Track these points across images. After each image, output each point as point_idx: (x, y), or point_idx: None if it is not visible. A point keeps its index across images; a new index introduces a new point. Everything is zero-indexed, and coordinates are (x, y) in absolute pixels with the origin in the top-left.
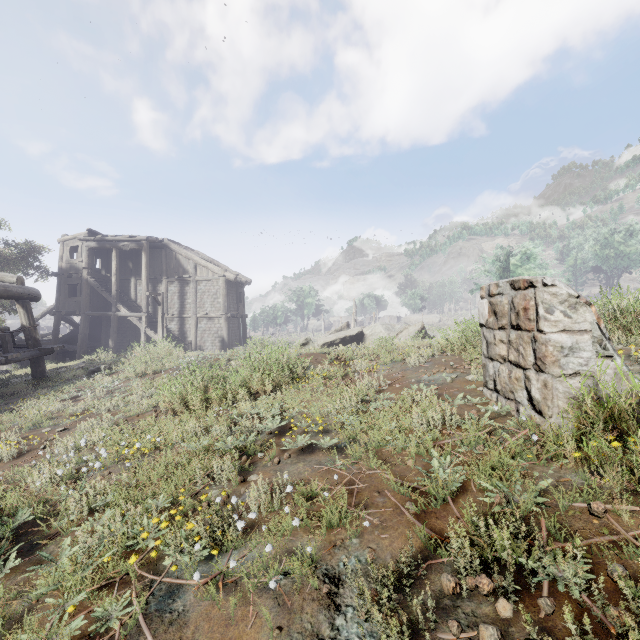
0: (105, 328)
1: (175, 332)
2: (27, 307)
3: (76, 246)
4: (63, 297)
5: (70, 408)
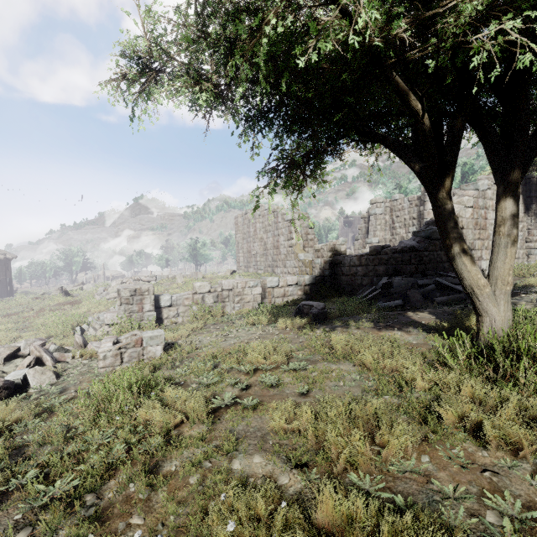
0: None
1: None
2: None
3: None
4: None
5: None
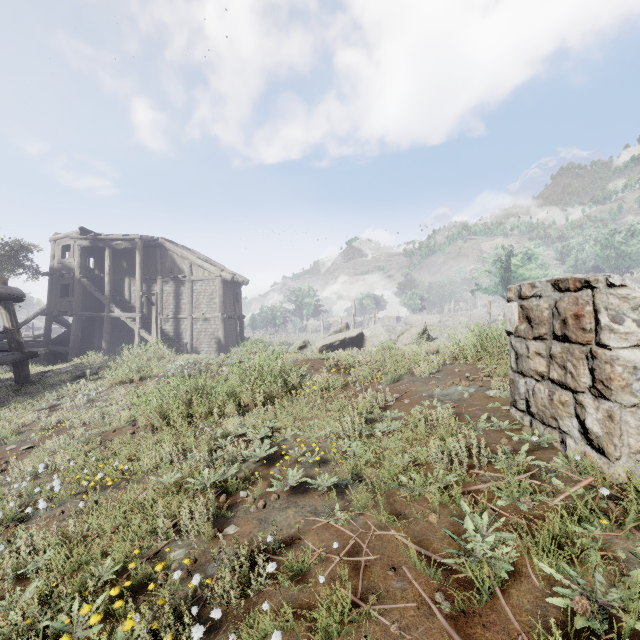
0: (98, 329)
1: (170, 333)
2: (10, 308)
3: (68, 245)
4: (55, 297)
5: (42, 420)
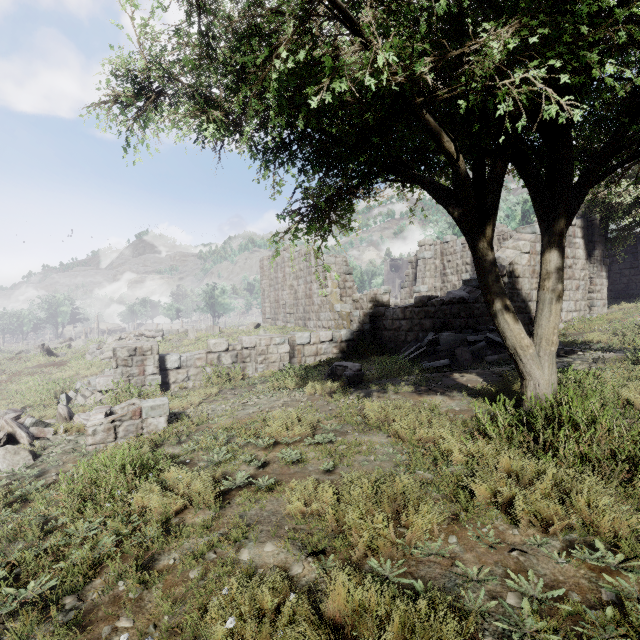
0: None
1: None
2: None
3: None
4: None
5: None
